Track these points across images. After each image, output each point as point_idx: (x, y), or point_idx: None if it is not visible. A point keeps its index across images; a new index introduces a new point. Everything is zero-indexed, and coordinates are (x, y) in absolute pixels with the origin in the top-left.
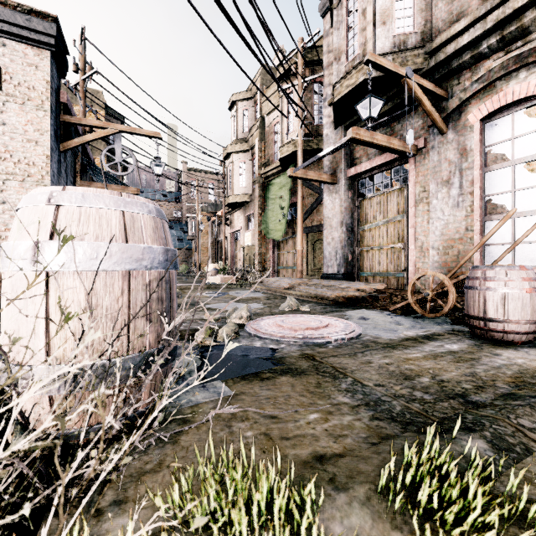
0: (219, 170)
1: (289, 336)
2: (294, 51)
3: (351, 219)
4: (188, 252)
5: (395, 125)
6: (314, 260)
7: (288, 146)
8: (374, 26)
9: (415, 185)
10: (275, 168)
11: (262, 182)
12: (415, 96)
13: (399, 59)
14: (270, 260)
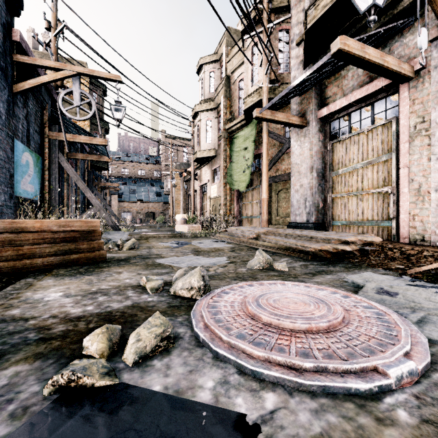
0: (188, 130)
1: (280, 360)
2: None
3: (322, 163)
4: (165, 205)
5: (380, 50)
6: (278, 209)
7: (252, 96)
8: None
9: (409, 116)
10: (240, 122)
11: (227, 136)
12: None
13: None
14: (235, 210)
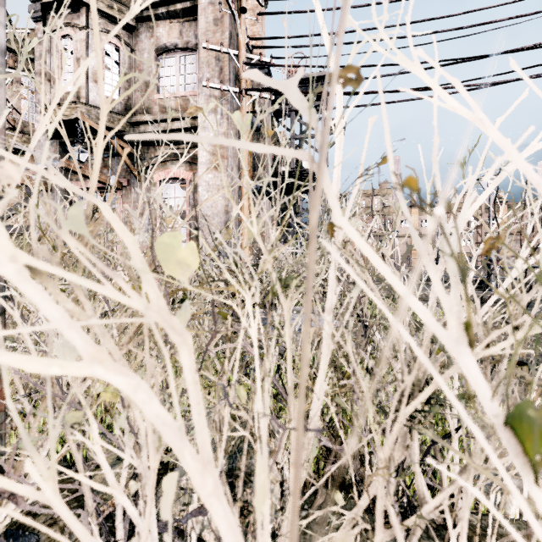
0: None
1: None
2: None
3: None
4: None
5: (108, 160)
6: None
7: None
8: (88, 79)
9: (122, 211)
10: None
11: None
12: (118, 152)
13: (108, 116)
14: None
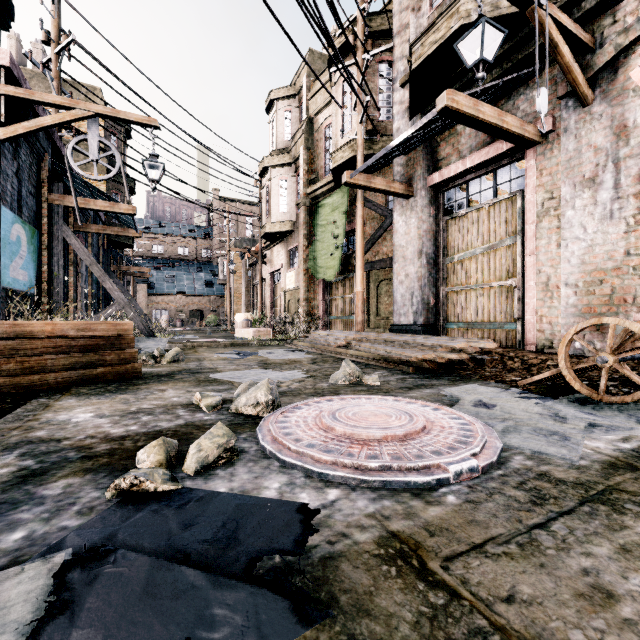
0: (253, 192)
1: (347, 462)
2: (351, 17)
3: (433, 246)
4: (219, 300)
5: (503, 103)
6: (378, 306)
7: (343, 150)
8: None
9: (536, 190)
10: (326, 185)
11: (309, 204)
12: (548, 39)
13: None
14: (320, 307)
